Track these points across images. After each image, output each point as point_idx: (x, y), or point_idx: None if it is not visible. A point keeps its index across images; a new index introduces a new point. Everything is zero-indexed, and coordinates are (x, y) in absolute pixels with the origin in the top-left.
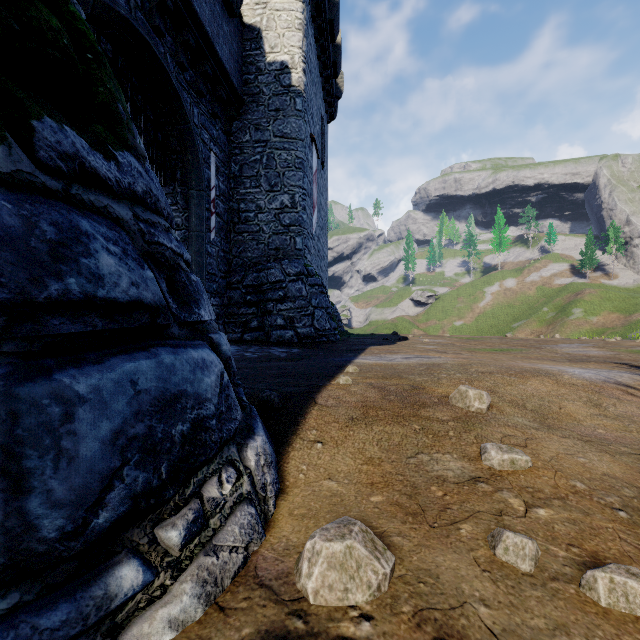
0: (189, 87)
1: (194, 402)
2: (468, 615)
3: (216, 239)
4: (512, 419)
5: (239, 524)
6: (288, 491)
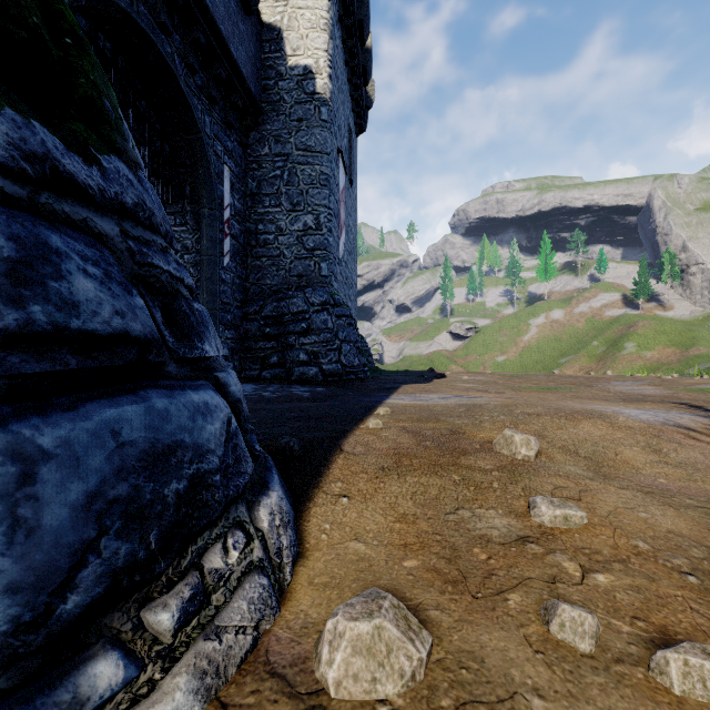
0: (200, 92)
1: (193, 455)
2: (519, 709)
3: (231, 264)
4: (563, 468)
5: (248, 599)
6: (308, 555)
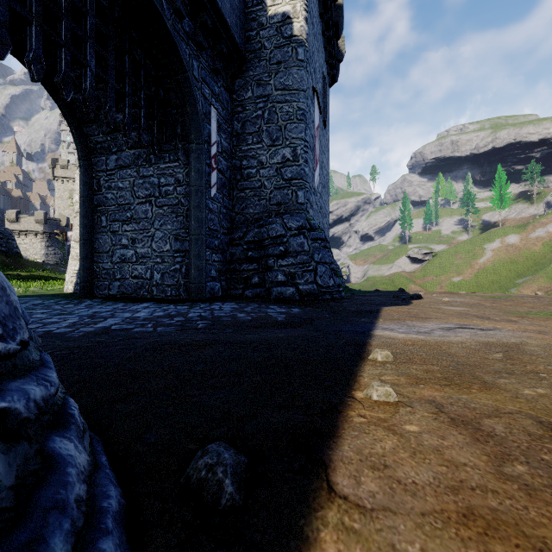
0: (188, 38)
1: None
2: None
3: (218, 195)
4: None
5: None
6: None
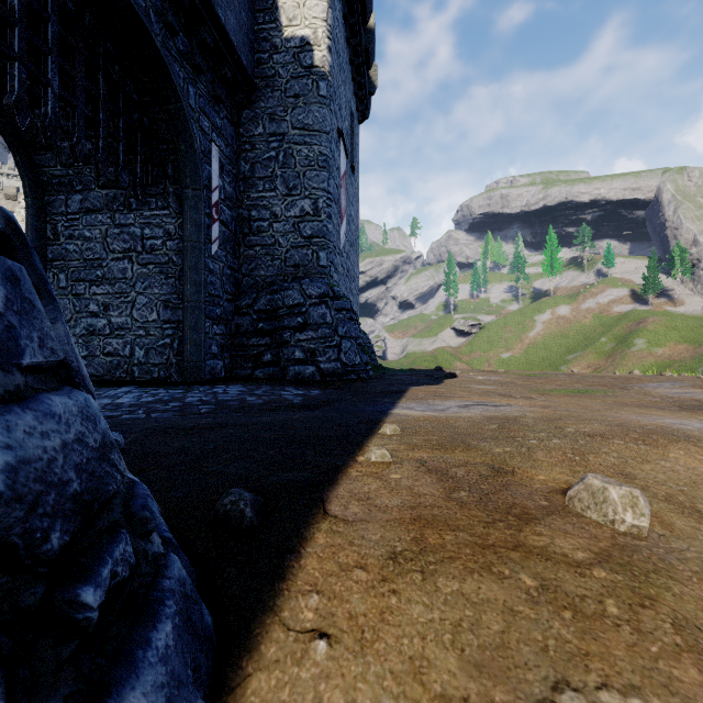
0: (182, 58)
1: None
2: None
3: (220, 253)
4: None
5: None
6: None
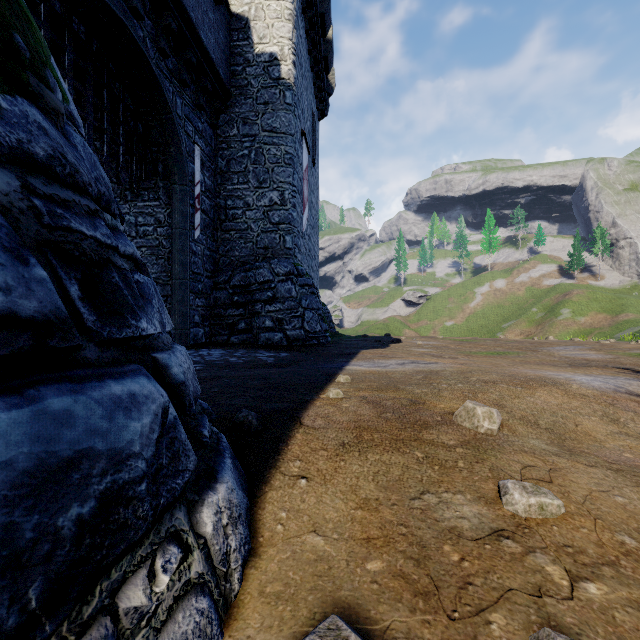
0: (171, 75)
1: (107, 464)
2: None
3: (201, 237)
4: (527, 442)
5: (179, 635)
6: (261, 552)
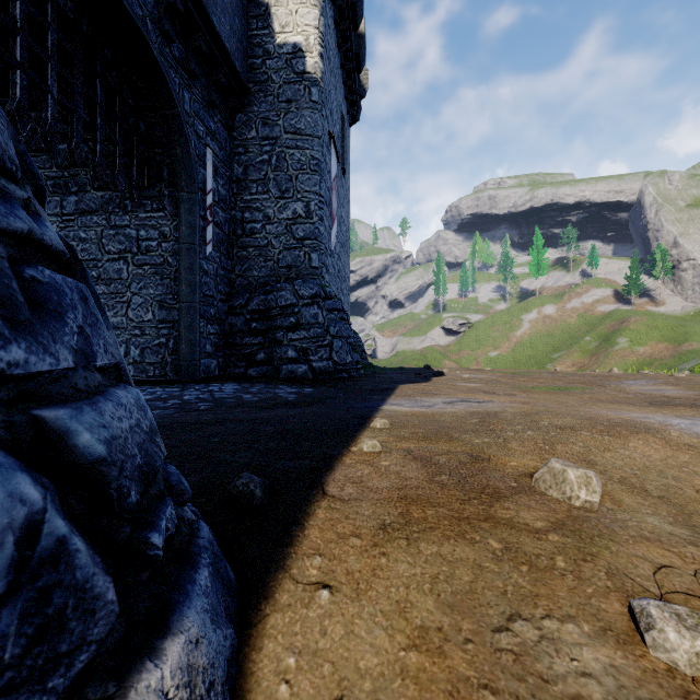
0: (178, 65)
1: None
2: None
3: (214, 254)
4: (644, 521)
5: None
6: None
